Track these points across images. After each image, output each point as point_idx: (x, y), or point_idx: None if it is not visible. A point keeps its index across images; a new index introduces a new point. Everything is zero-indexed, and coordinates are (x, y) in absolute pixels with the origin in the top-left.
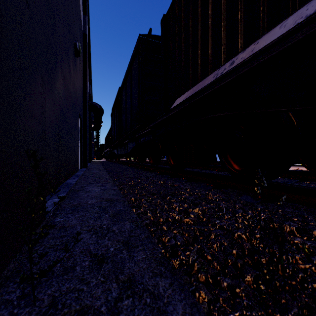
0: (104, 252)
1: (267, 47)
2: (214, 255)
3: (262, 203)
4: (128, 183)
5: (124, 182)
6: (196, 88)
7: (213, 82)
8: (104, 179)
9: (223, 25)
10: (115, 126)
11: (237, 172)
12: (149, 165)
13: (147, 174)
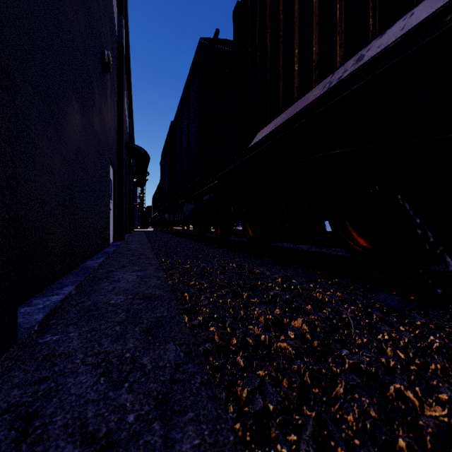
0: (113, 426)
1: (440, 13)
2: (357, 451)
3: (419, 310)
4: (181, 266)
5: (175, 265)
6: (291, 110)
7: (324, 94)
8: (145, 259)
9: (340, 0)
10: (166, 179)
11: (364, 251)
12: (215, 237)
13: (212, 251)
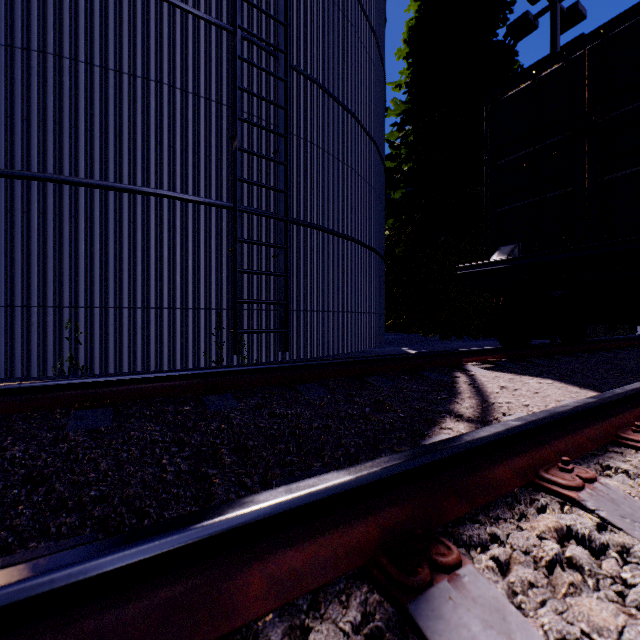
0: None
1: None
2: None
3: None
4: None
5: None
6: None
7: None
8: None
9: None
10: None
11: None
12: None
13: None
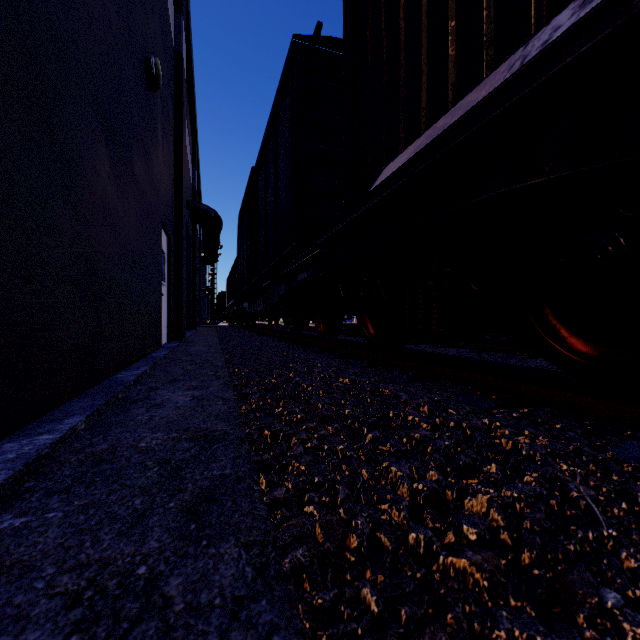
0: None
1: None
2: None
3: None
4: (263, 381)
5: (254, 380)
6: (445, 120)
7: (514, 76)
8: (210, 369)
9: None
10: (244, 252)
11: (585, 362)
12: (315, 336)
13: (312, 356)
